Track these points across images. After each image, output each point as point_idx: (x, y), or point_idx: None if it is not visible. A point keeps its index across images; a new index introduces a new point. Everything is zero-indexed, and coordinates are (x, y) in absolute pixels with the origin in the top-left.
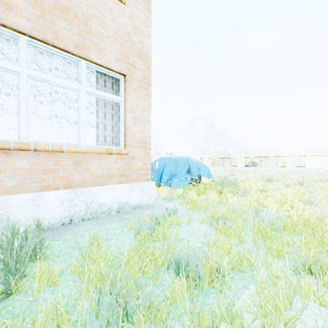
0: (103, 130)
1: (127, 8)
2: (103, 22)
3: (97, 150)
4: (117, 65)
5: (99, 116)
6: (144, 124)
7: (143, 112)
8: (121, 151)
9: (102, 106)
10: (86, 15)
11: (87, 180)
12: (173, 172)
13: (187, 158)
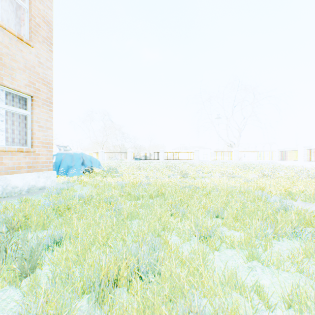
0: (12, 133)
1: (34, 49)
2: (15, 58)
3: (11, 149)
4: (26, 89)
5: (8, 123)
6: (47, 131)
7: (46, 122)
8: (30, 150)
9: (11, 116)
10: (1, 53)
11: (2, 170)
12: (70, 165)
13: (82, 154)
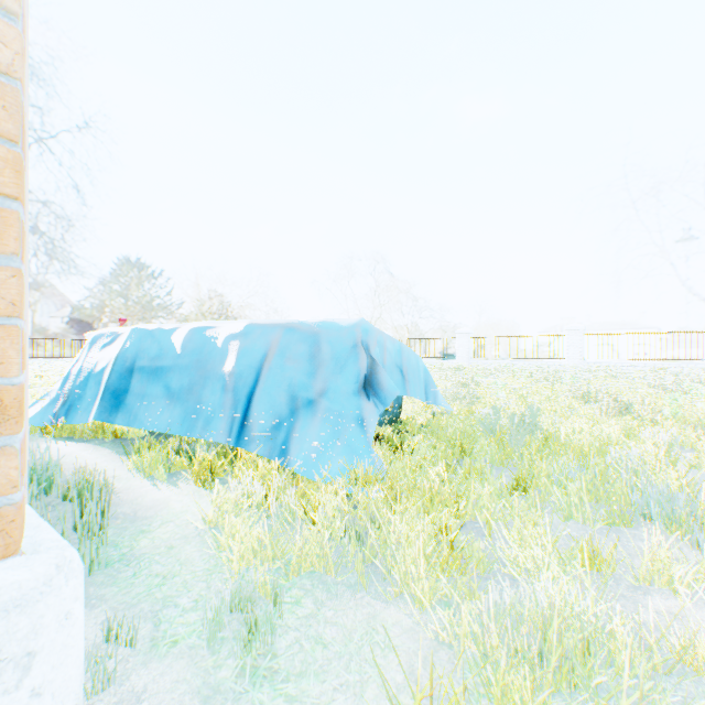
0: None
1: None
2: None
3: None
4: None
5: None
6: None
7: None
8: None
9: None
10: None
11: None
12: (303, 391)
13: (363, 329)
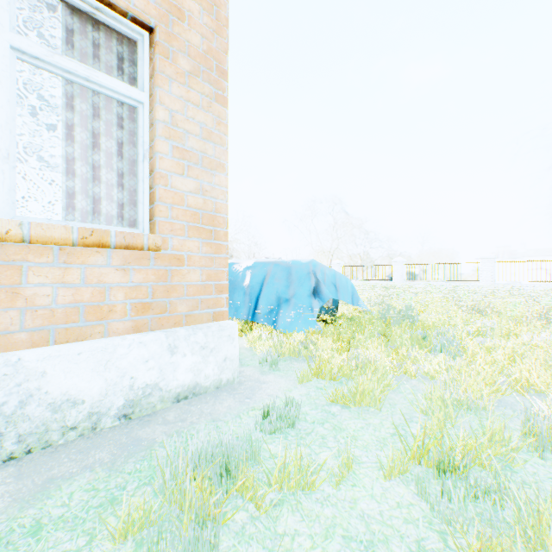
0: (91, 181)
1: None
2: None
3: (49, 232)
4: None
5: (74, 140)
6: (209, 173)
7: (206, 141)
8: (136, 241)
9: (87, 113)
10: None
11: (16, 327)
12: (283, 295)
13: (313, 264)
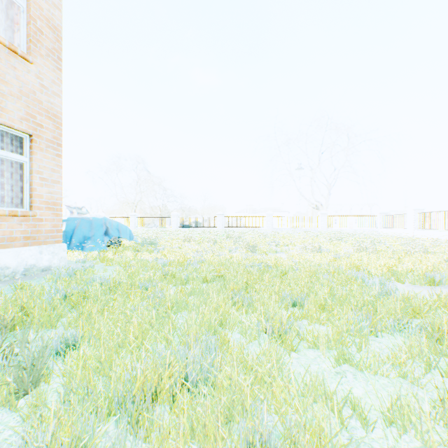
0: (0, 189)
1: (34, 66)
2: (5, 79)
3: None
4: (22, 125)
5: None
6: (54, 185)
7: (52, 173)
8: (27, 214)
9: None
10: None
11: None
12: (88, 235)
13: (105, 219)
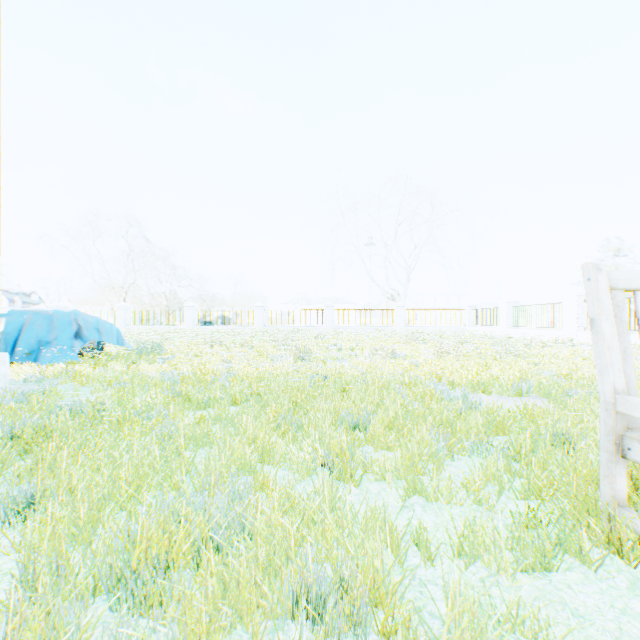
0: None
1: None
2: None
3: None
4: None
5: None
6: None
7: None
8: None
9: None
10: None
11: None
12: (46, 338)
13: (76, 313)
